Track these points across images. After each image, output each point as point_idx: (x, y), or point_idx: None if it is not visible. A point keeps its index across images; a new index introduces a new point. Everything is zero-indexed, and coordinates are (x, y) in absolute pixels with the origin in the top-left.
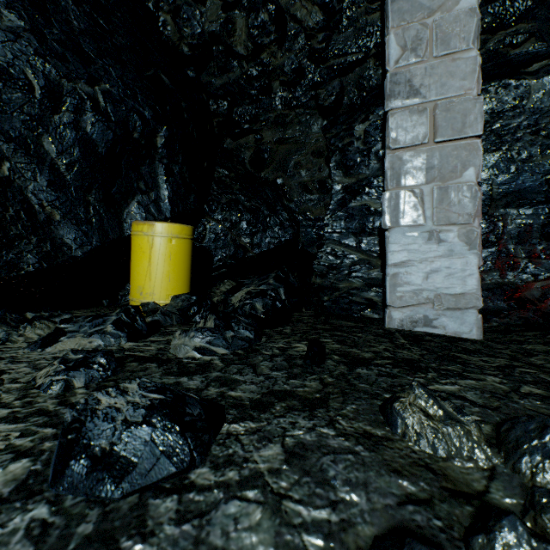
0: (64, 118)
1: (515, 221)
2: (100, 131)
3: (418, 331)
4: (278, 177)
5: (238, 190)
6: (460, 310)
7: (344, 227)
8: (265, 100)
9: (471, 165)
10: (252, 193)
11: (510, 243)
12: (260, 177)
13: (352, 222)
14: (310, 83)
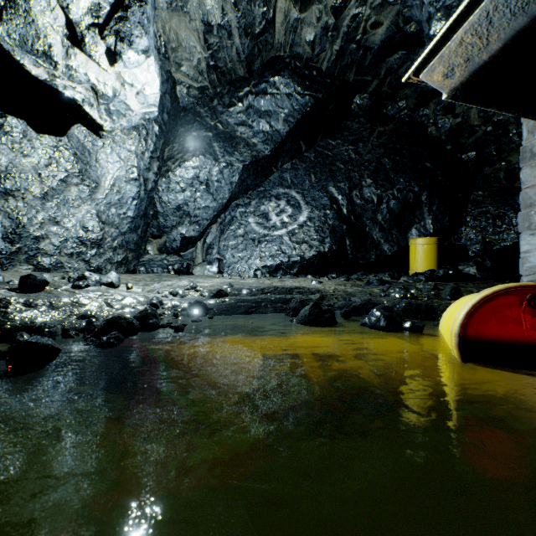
0: (383, 206)
1: None
2: (396, 205)
3: None
4: None
5: (488, 204)
6: None
7: None
8: (504, 139)
9: None
10: (500, 204)
11: None
12: (513, 188)
13: None
14: None
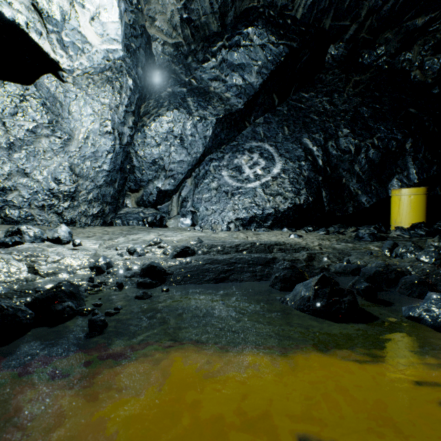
0: (361, 156)
1: None
2: (375, 155)
3: None
4: None
5: None
6: None
7: None
8: None
9: None
10: None
11: None
12: None
13: None
14: None
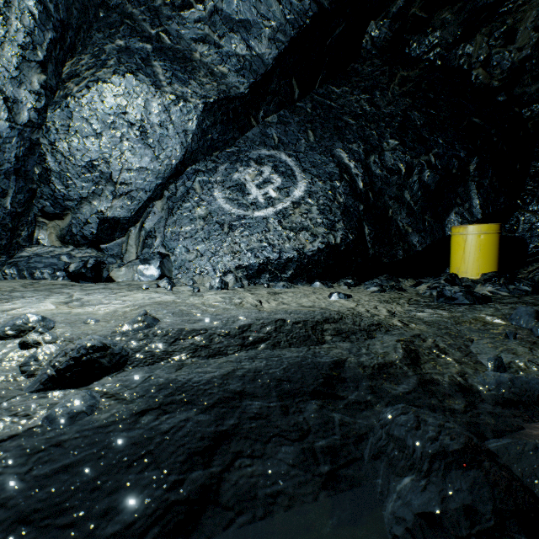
0: (413, 179)
1: None
2: (432, 178)
3: None
4: None
5: None
6: None
7: None
8: None
9: None
10: None
11: None
12: None
13: None
14: None
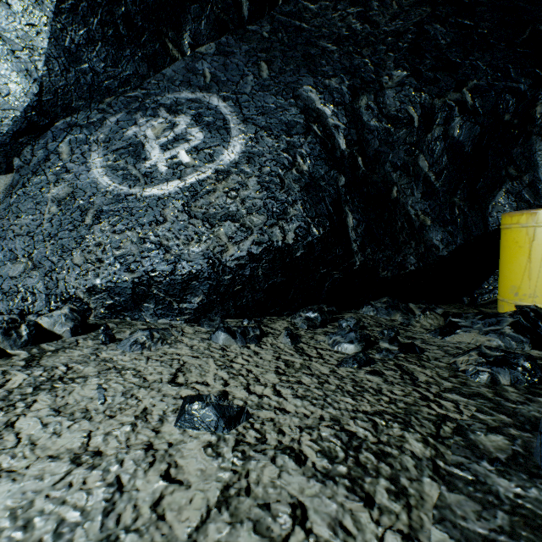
0: (434, 134)
1: None
2: (466, 131)
3: None
4: None
5: None
6: None
7: None
8: None
9: None
10: None
11: None
12: None
13: None
14: None
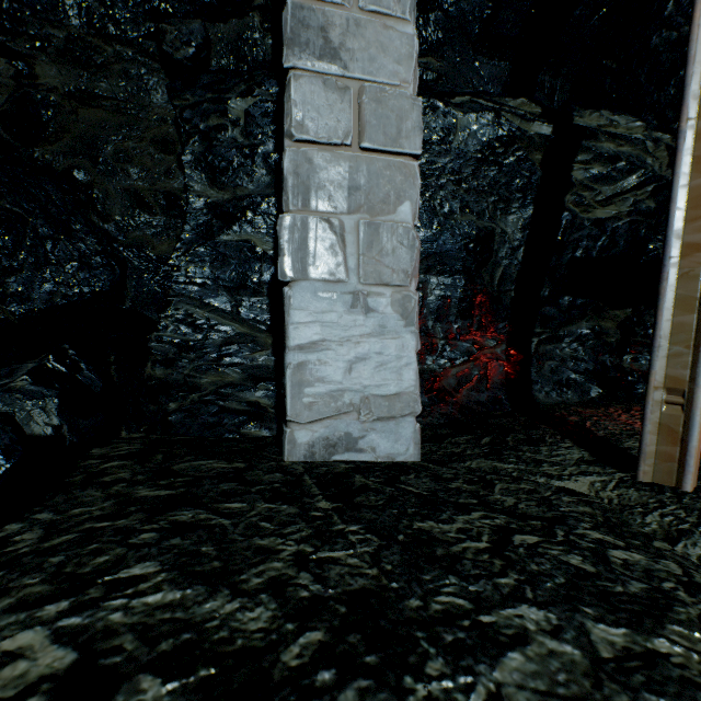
0: None
1: (435, 291)
2: None
3: (338, 461)
4: (78, 167)
5: None
6: (394, 420)
7: (210, 275)
8: None
9: (407, 198)
10: (4, 184)
11: (430, 319)
12: (33, 157)
13: (225, 268)
14: (146, 5)
